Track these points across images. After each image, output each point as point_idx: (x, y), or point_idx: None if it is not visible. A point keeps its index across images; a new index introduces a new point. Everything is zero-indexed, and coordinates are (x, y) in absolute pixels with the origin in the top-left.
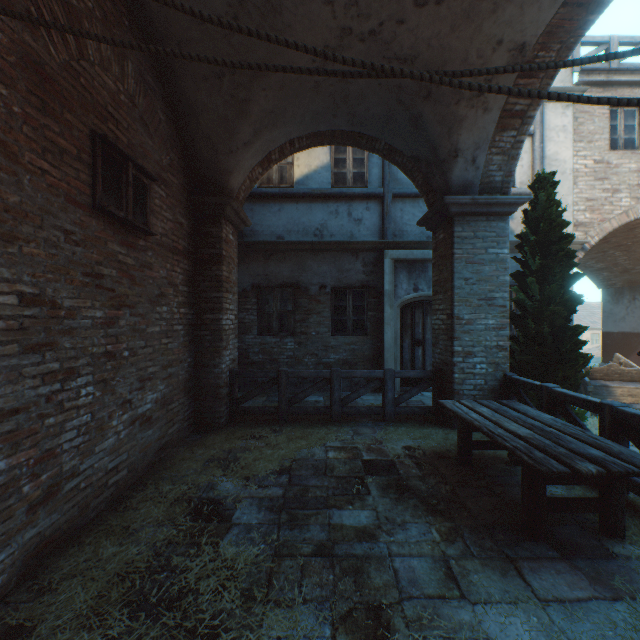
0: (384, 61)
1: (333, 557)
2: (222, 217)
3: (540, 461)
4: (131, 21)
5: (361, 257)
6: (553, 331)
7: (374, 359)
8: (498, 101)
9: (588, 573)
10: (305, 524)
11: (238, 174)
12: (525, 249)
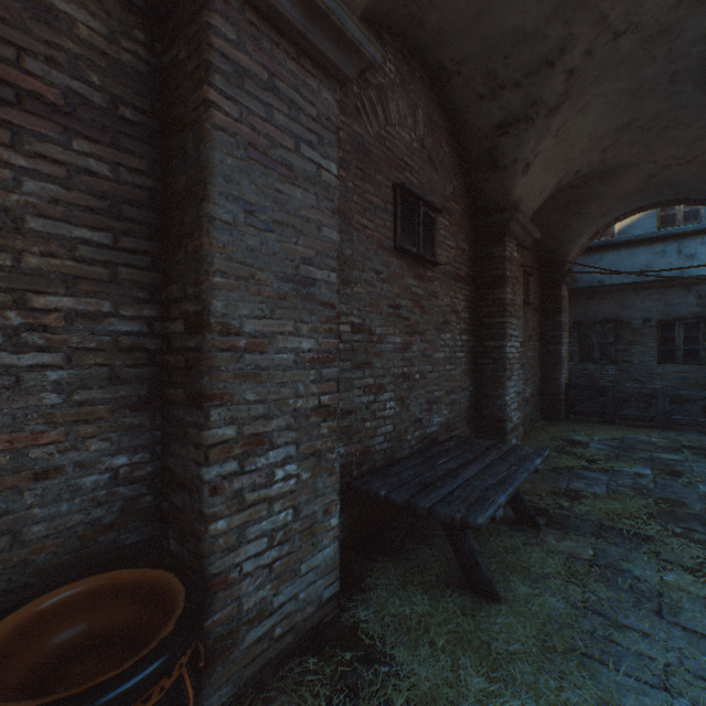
0: (701, 168)
1: (652, 461)
2: (561, 283)
3: None
4: None
5: (693, 290)
6: None
7: None
8: None
9: None
10: (634, 453)
11: (572, 252)
12: None
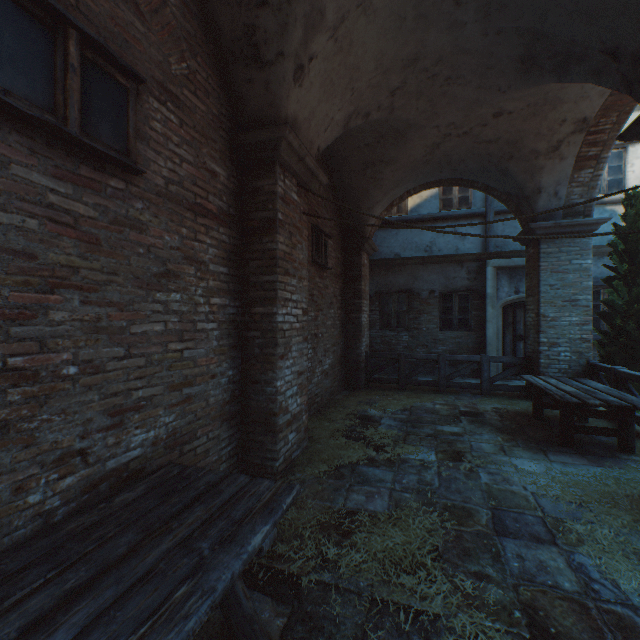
0: (475, 144)
1: (437, 438)
2: (361, 250)
3: (565, 398)
4: (321, 156)
5: (465, 266)
6: (639, 327)
7: (477, 351)
8: (571, 152)
9: (590, 459)
10: (421, 428)
11: (371, 220)
12: (613, 257)
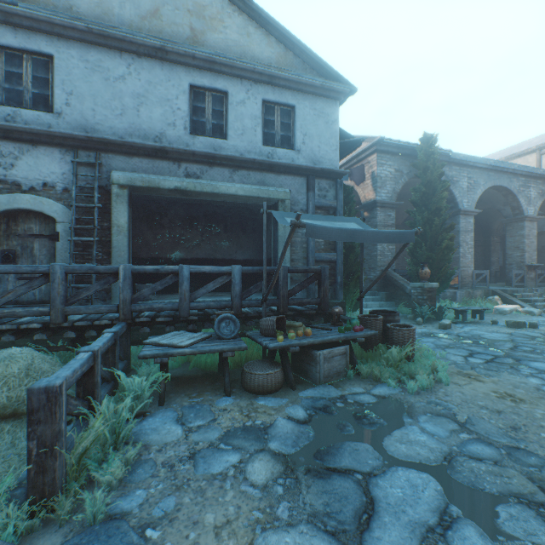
0: None
1: None
2: (490, 236)
3: None
4: None
5: None
6: None
7: None
8: None
9: None
10: None
11: (494, 225)
12: None
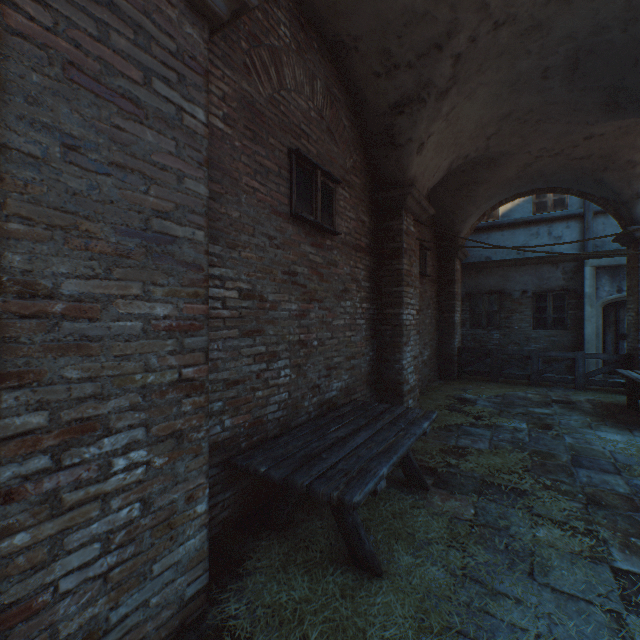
0: (567, 161)
1: (528, 415)
2: (454, 257)
3: None
4: None
5: (560, 267)
6: None
7: (574, 349)
8: None
9: None
10: (513, 408)
11: (464, 230)
12: None
